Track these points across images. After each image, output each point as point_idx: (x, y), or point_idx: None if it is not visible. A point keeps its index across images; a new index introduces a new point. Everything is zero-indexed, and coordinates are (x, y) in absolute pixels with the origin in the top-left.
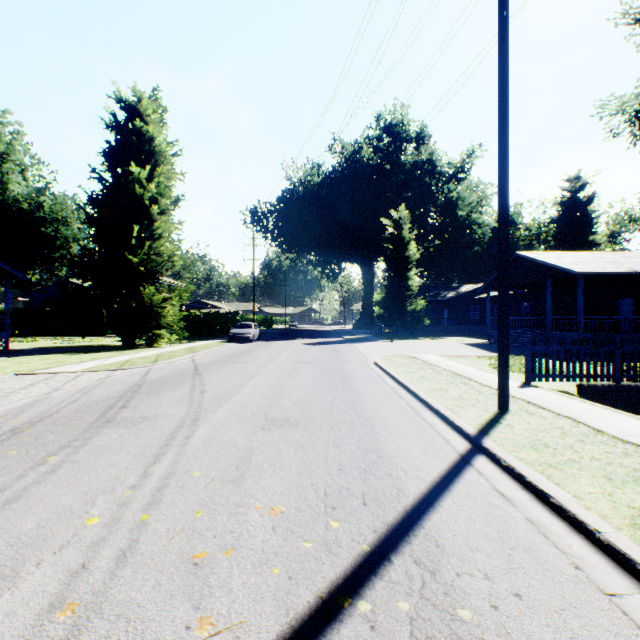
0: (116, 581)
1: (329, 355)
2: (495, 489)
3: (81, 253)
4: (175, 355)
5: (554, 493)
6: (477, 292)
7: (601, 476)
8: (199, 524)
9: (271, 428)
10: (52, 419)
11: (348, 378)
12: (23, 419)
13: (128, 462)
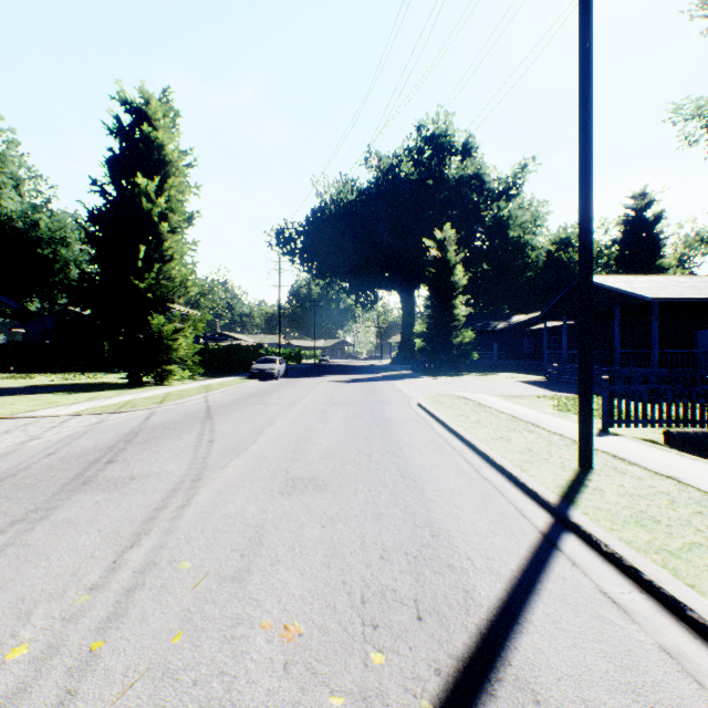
0: None
1: (365, 395)
2: (601, 591)
3: (80, 277)
4: (186, 395)
5: (693, 603)
6: (531, 322)
7: None
8: (175, 658)
9: (292, 492)
10: (15, 479)
11: (388, 423)
12: None
13: (95, 545)
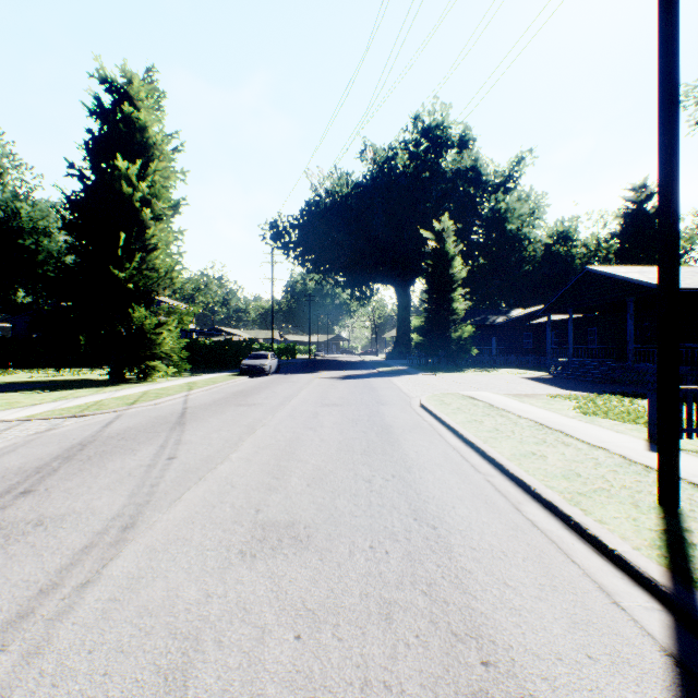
0: None
1: (361, 393)
2: None
3: (55, 267)
4: (164, 394)
5: None
6: (531, 317)
7: None
8: None
9: (258, 553)
10: None
11: (389, 431)
12: None
13: None
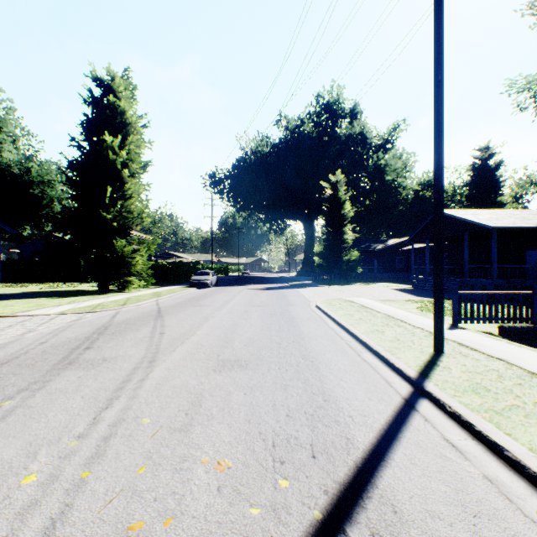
0: None
1: (276, 299)
2: (444, 438)
3: (62, 210)
4: (142, 299)
5: (508, 446)
6: (402, 245)
7: None
8: (140, 483)
9: (222, 370)
10: (18, 360)
11: (293, 320)
12: None
13: (80, 407)
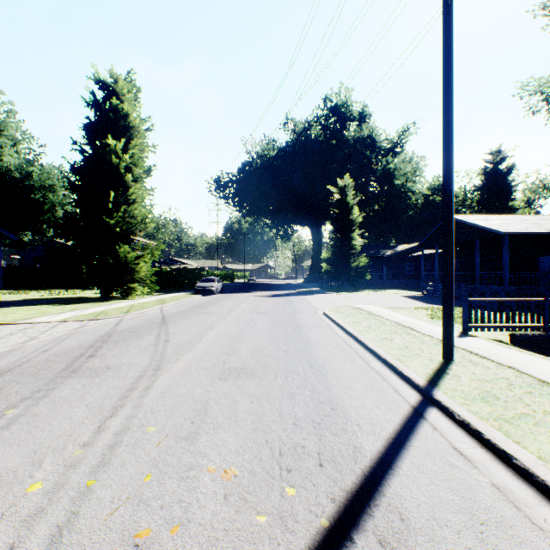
0: None
1: (283, 306)
2: (453, 447)
3: (64, 216)
4: (146, 306)
5: (517, 454)
6: (412, 251)
7: None
8: (146, 491)
9: (228, 378)
10: (21, 369)
11: (300, 328)
12: None
13: (85, 416)
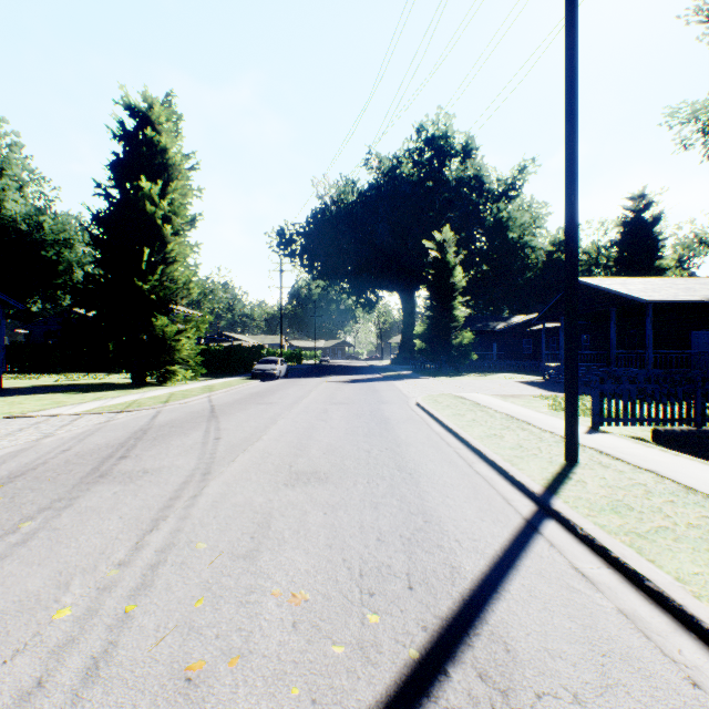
0: (79, 708)
1: (365, 394)
2: (573, 567)
3: (84, 279)
4: (190, 394)
5: (650, 574)
6: (530, 323)
7: (705, 550)
8: (198, 618)
9: (296, 484)
10: (36, 473)
11: (387, 422)
12: (1, 473)
13: (119, 529)
